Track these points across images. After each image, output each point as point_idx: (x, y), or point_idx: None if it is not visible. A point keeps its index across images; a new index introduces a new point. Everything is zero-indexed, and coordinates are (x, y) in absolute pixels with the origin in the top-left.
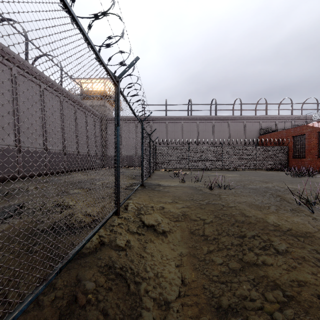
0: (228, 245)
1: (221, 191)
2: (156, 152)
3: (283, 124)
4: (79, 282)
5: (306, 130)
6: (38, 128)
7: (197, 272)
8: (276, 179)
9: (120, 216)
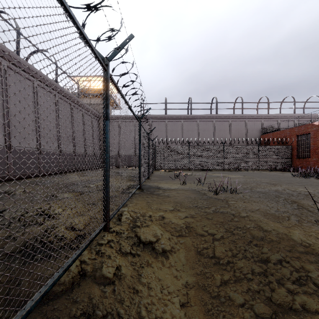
0: (248, 274)
1: (228, 195)
2: (156, 152)
3: (285, 123)
4: None
5: (311, 129)
6: (31, 126)
7: None
8: (284, 180)
9: (111, 230)
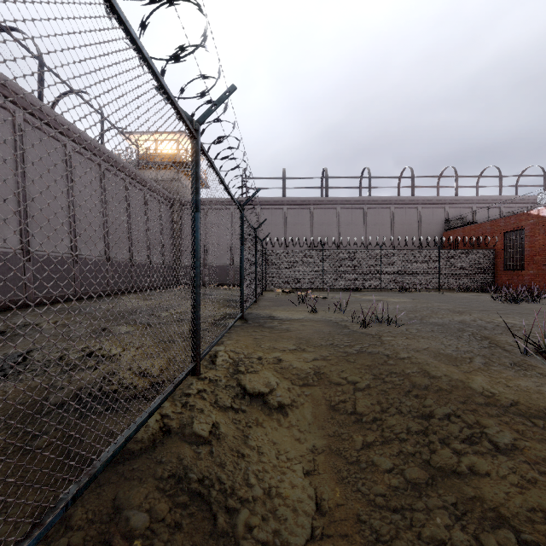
0: (401, 433)
1: (383, 328)
2: (267, 260)
3: (485, 211)
4: (118, 513)
5: (527, 221)
6: (62, 218)
7: (346, 487)
8: (477, 306)
9: (201, 376)
